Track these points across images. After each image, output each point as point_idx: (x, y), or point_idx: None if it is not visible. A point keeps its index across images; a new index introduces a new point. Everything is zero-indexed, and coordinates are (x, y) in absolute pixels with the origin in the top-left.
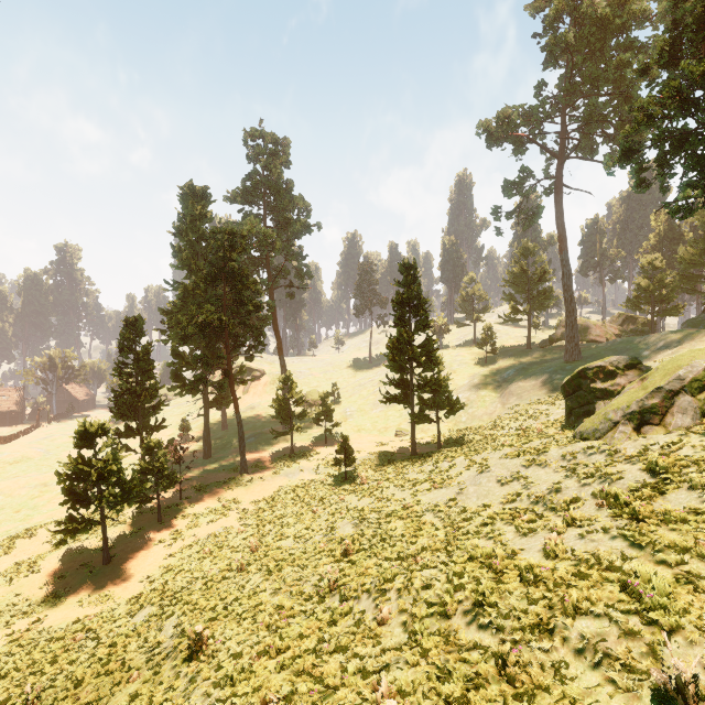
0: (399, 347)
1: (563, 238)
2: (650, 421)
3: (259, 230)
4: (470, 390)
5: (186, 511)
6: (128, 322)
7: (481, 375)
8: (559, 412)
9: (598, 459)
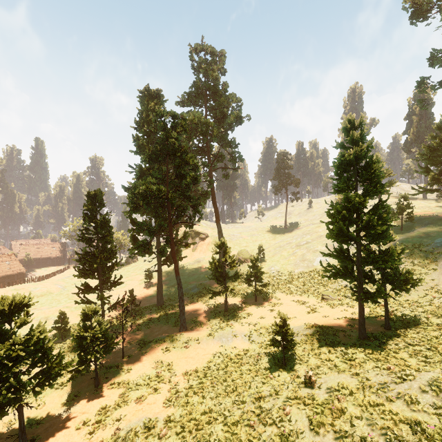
0: (346, 214)
1: None
2: None
3: (199, 119)
4: None
5: (122, 376)
6: (89, 195)
7: (404, 242)
8: None
9: None
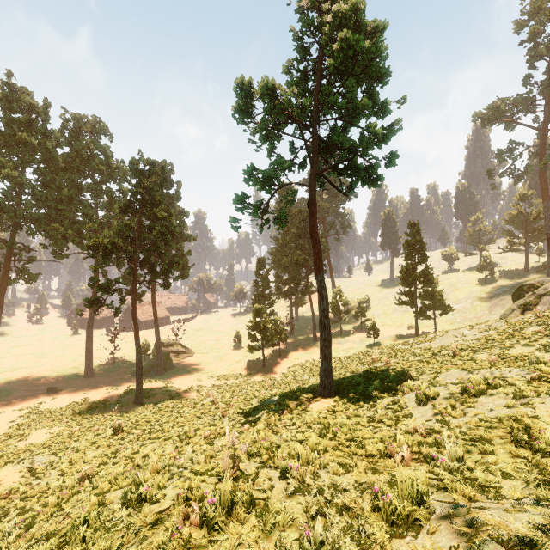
0: (406, 272)
1: (545, 191)
2: (528, 309)
3: (320, 204)
4: (467, 302)
5: (291, 353)
6: (259, 260)
7: (478, 291)
8: None
9: (499, 326)
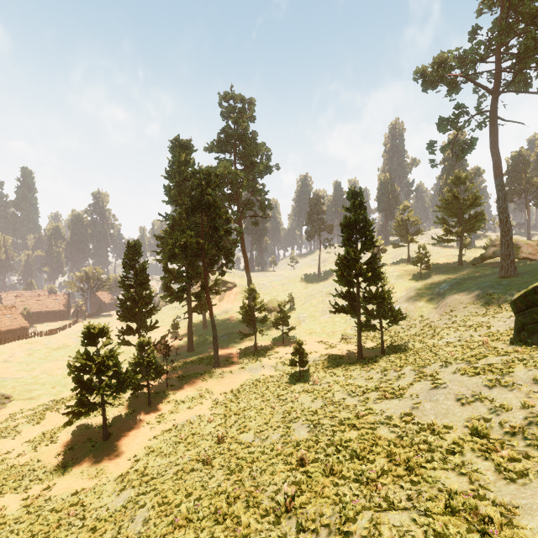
0: (347, 264)
1: (498, 165)
2: None
3: (230, 171)
4: (408, 301)
5: (170, 397)
6: (129, 245)
7: (417, 288)
8: (500, 324)
9: None
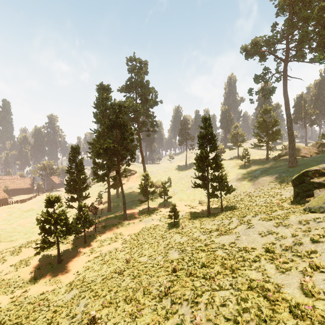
0: (201, 159)
1: (287, 103)
2: None
3: (133, 104)
4: (237, 181)
5: (97, 238)
6: (72, 148)
7: (242, 173)
8: (287, 194)
9: (324, 225)
